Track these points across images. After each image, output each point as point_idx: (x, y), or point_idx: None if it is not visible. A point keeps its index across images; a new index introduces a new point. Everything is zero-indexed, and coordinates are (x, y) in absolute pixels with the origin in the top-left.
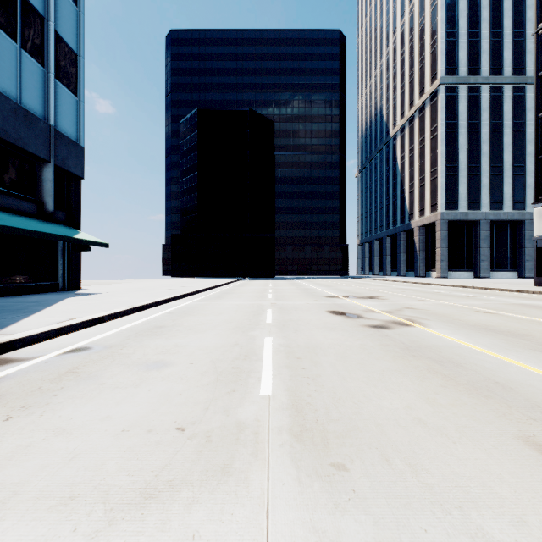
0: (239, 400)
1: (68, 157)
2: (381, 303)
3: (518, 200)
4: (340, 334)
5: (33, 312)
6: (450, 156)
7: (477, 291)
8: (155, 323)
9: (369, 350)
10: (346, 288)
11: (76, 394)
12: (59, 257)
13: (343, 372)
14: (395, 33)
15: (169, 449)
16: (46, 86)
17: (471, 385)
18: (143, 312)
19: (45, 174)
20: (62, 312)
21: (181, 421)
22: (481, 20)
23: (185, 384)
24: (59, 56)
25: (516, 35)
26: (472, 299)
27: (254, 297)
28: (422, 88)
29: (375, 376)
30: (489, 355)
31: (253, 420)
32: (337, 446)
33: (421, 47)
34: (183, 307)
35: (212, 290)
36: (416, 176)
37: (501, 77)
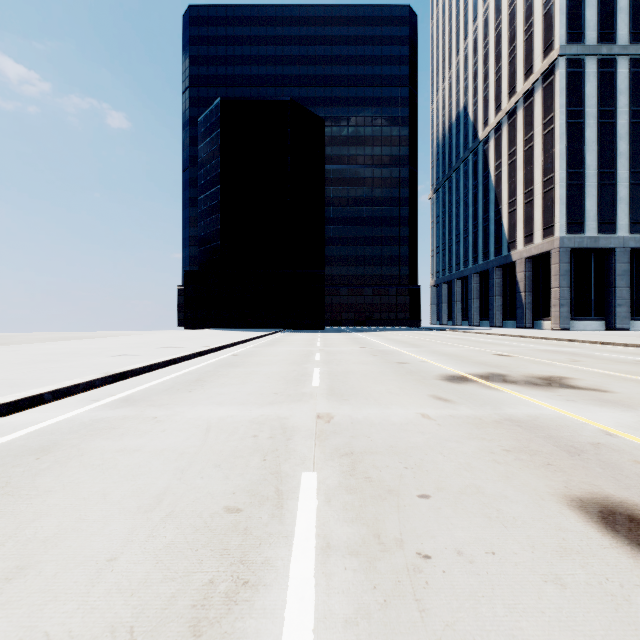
0: None
1: None
2: None
3: None
4: None
5: None
6: (572, 157)
7: None
8: None
9: None
10: (451, 350)
11: None
12: None
13: None
14: (486, 0)
15: None
16: None
17: None
18: None
19: None
20: None
21: None
22: None
23: None
24: None
25: None
26: None
27: (278, 382)
28: (529, 67)
29: None
30: None
31: None
32: None
33: (527, 9)
34: None
35: (210, 354)
36: (519, 189)
37: None
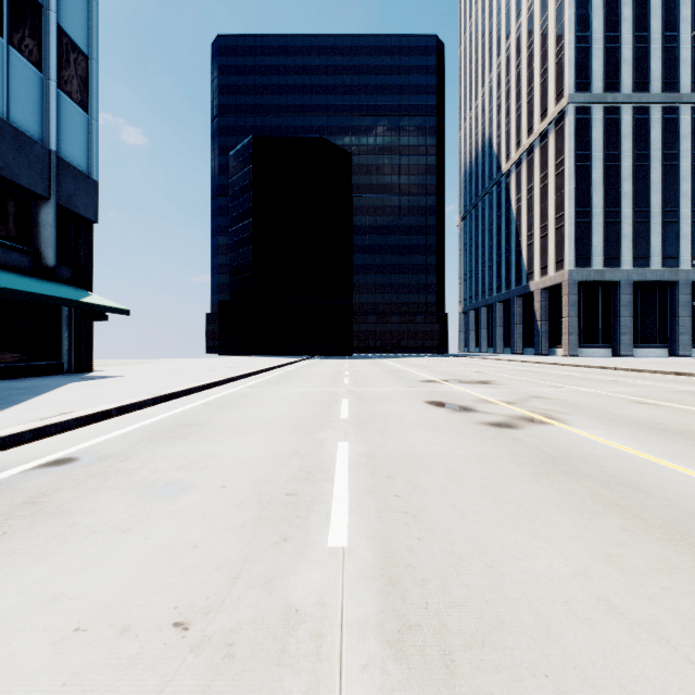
0: (292, 560)
1: (75, 193)
2: (498, 390)
3: (670, 254)
4: (447, 436)
5: (13, 404)
6: (580, 197)
7: (622, 374)
8: (182, 419)
9: (494, 462)
10: (447, 369)
11: (23, 545)
12: (64, 328)
13: (460, 502)
14: (508, 38)
15: (151, 678)
16: (44, 98)
17: (672, 528)
18: (170, 402)
19: (43, 215)
20: (53, 404)
21: (186, 606)
22: (621, 20)
23: (206, 525)
24: (63, 58)
25: (667, 39)
26: (620, 384)
27: (324, 382)
28: (544, 109)
29: (512, 510)
30: (677, 471)
31: (314, 604)
32: (471, 671)
33: (543, 55)
34: (226, 396)
35: (269, 372)
36: (536, 224)
37: (648, 94)
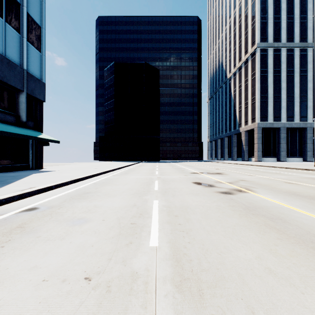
0: (134, 251)
1: (35, 88)
2: (225, 177)
3: (303, 115)
4: (201, 198)
5: (8, 183)
6: (263, 89)
7: (281, 169)
8: (84, 190)
9: (222, 209)
10: (202, 167)
11: (18, 245)
12: (30, 149)
13: (207, 227)
14: (230, 18)
15: (76, 300)
16: (21, 46)
17: (298, 238)
18: (78, 182)
19: (20, 98)
20: (26, 183)
21: (89, 271)
22: (281, 10)
23: (97, 236)
24: (29, 27)
25: (301, 18)
26: (280, 174)
27: (147, 173)
28: (246, 50)
29: (230, 230)
30: (303, 213)
31: (144, 270)
32: (210, 297)
33: (245, 25)
34: (103, 180)
35: (122, 168)
36: (242, 101)
37: (293, 43)
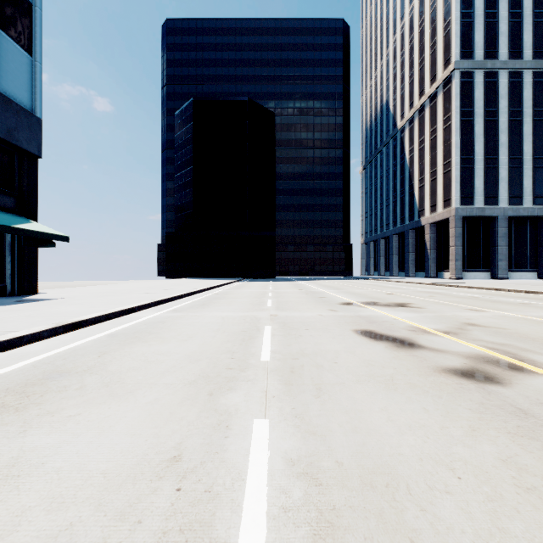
0: None
1: (17, 128)
2: (423, 315)
3: (539, 194)
4: (415, 403)
5: None
6: (465, 146)
7: (521, 296)
8: (61, 362)
9: None
10: (359, 291)
11: None
12: (7, 254)
13: None
14: (402, 19)
15: None
16: None
17: None
18: (74, 332)
19: None
20: None
21: None
22: None
23: None
24: None
25: (536, 15)
26: (536, 307)
27: (249, 305)
28: (433, 75)
29: None
30: None
31: None
32: None
33: (432, 30)
34: (142, 323)
35: (200, 293)
36: (426, 170)
37: (521, 61)
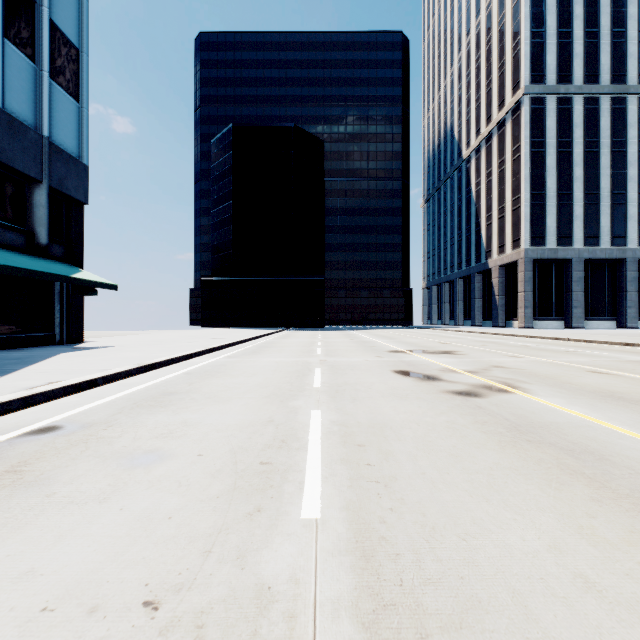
0: (265, 532)
1: (66, 177)
2: (460, 360)
3: (618, 234)
4: (414, 404)
5: (4, 373)
6: (535, 181)
7: (575, 345)
8: (164, 387)
9: (461, 431)
10: (413, 340)
11: None
12: (56, 302)
13: (430, 471)
14: (468, 35)
15: None
16: (37, 87)
17: (639, 498)
18: (153, 372)
19: (36, 197)
20: (43, 373)
21: (157, 583)
22: (573, 18)
23: (182, 495)
24: (55, 50)
25: (615, 35)
26: (575, 354)
27: (299, 352)
28: (501, 100)
29: (482, 479)
30: (638, 439)
31: (287, 581)
32: None
33: (500, 50)
34: (206, 366)
35: (247, 342)
36: (494, 206)
37: (598, 86)
